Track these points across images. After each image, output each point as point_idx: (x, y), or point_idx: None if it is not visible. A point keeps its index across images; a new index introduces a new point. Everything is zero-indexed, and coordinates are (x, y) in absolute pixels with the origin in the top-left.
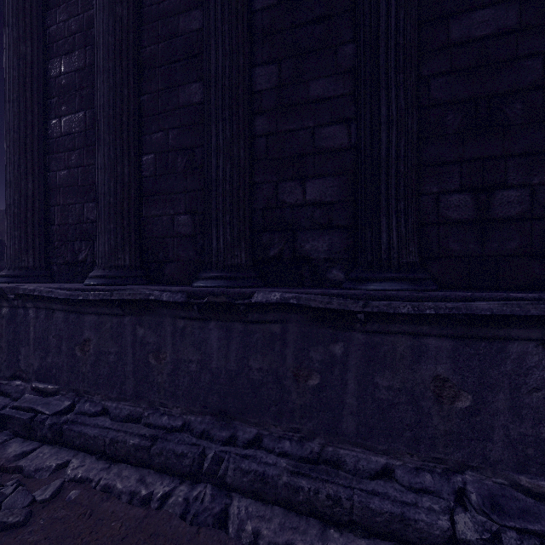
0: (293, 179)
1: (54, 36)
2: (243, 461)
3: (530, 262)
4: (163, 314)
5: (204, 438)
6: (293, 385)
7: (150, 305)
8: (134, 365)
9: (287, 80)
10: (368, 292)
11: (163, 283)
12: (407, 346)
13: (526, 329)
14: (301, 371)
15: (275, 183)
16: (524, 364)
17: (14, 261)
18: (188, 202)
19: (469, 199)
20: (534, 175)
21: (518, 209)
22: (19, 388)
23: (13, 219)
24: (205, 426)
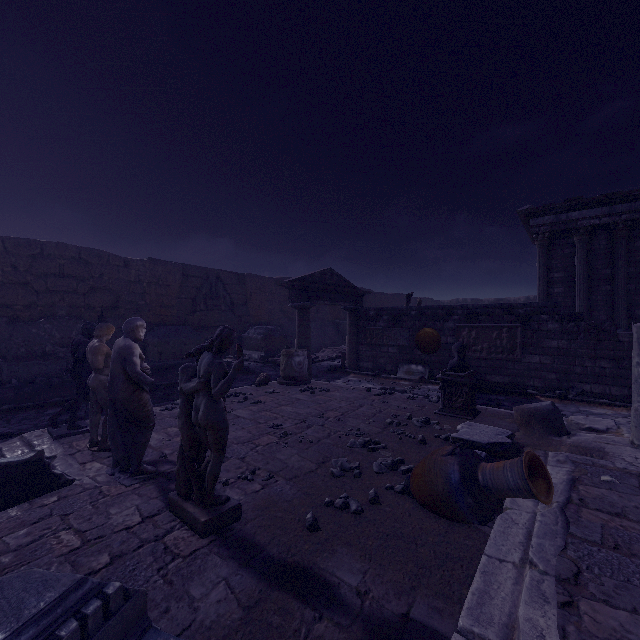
0: (639, 309)
1: (550, 267)
2: None
3: None
4: None
5: None
6: None
7: None
8: None
9: (637, 288)
10: None
11: None
12: None
13: None
14: None
15: (634, 310)
16: None
17: None
18: (605, 312)
19: None
20: None
21: None
22: None
23: None
24: None
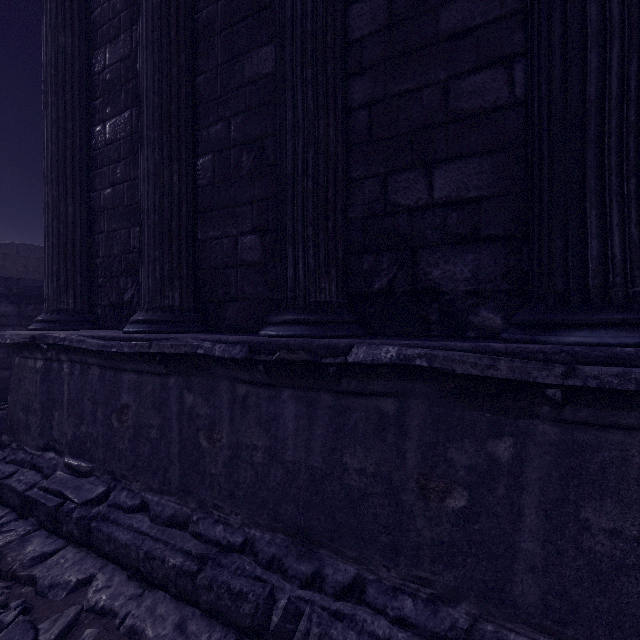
0: (411, 167)
1: (98, 21)
2: (333, 623)
3: None
4: (218, 375)
5: (274, 571)
6: (418, 503)
7: (200, 361)
8: (180, 446)
9: (402, 13)
10: (569, 348)
11: (223, 331)
12: None
13: None
14: (431, 481)
15: (382, 177)
16: None
17: (52, 303)
18: (256, 216)
19: None
20: None
21: None
22: (51, 463)
23: (51, 251)
24: (276, 549)
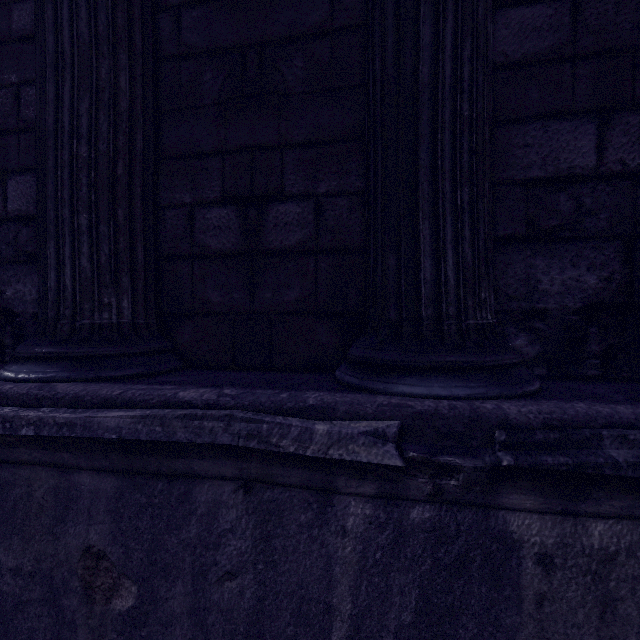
0: None
1: None
2: None
3: (314, 324)
4: None
5: None
6: None
7: None
8: None
9: None
10: None
11: None
12: (50, 488)
13: (213, 459)
14: None
15: None
16: (218, 524)
17: None
18: None
19: (234, 217)
20: (320, 180)
21: (298, 236)
22: None
23: None
24: None
